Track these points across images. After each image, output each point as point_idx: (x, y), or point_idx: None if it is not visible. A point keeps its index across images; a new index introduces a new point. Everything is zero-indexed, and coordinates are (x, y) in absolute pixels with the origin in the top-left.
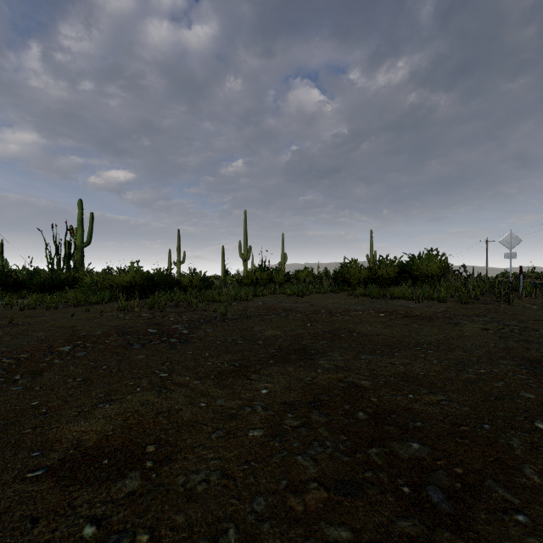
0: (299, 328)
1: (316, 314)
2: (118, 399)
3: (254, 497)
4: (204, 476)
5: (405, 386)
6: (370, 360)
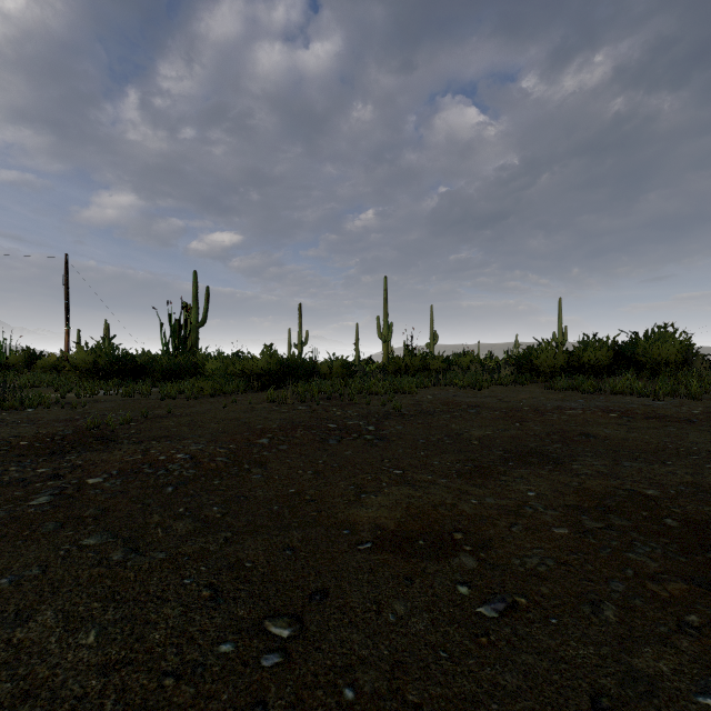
0: (510, 428)
1: (517, 412)
2: (374, 491)
3: (607, 580)
4: (539, 560)
5: (707, 497)
6: (638, 467)
